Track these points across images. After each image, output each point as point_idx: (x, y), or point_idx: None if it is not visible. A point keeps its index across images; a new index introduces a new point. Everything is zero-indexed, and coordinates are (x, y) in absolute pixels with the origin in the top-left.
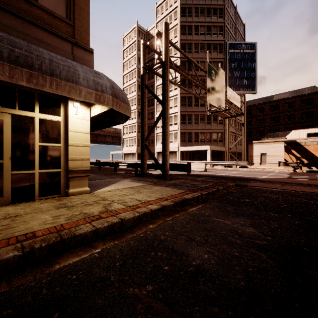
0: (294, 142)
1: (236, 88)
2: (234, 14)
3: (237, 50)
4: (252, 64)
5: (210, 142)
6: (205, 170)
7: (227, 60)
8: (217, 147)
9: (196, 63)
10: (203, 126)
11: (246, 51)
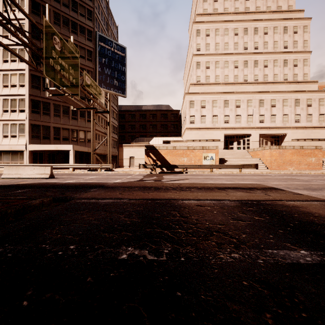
0: (152, 146)
1: (107, 86)
2: (106, 8)
3: (108, 47)
4: (122, 67)
5: (77, 141)
6: (51, 176)
7: (97, 53)
8: (84, 148)
9: (18, 5)
10: (67, 121)
11: (117, 52)
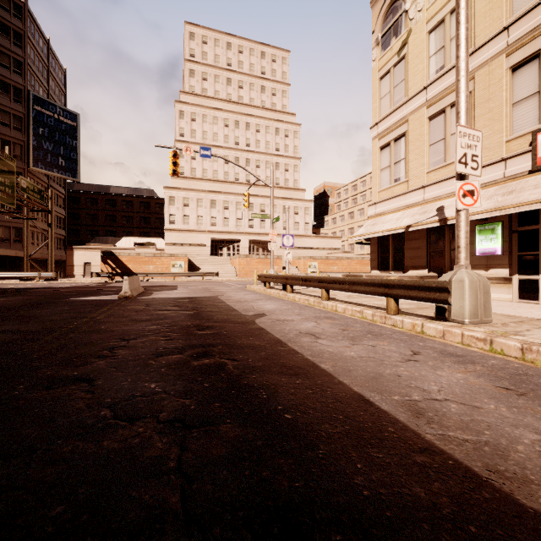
0: (111, 252)
1: (47, 166)
2: (45, 50)
3: (49, 112)
4: (72, 141)
5: None
6: None
7: (31, 120)
8: (11, 251)
9: None
10: None
11: (64, 120)
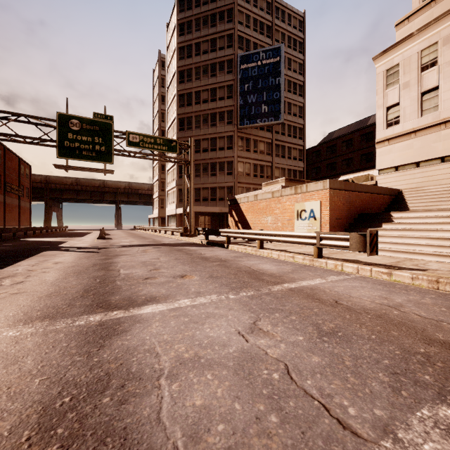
0: (234, 199)
1: (251, 120)
2: (268, 7)
3: (253, 64)
4: (275, 80)
5: (216, 201)
6: (100, 238)
7: (238, 82)
8: (213, 208)
9: (37, 117)
10: (206, 180)
11: (266, 62)
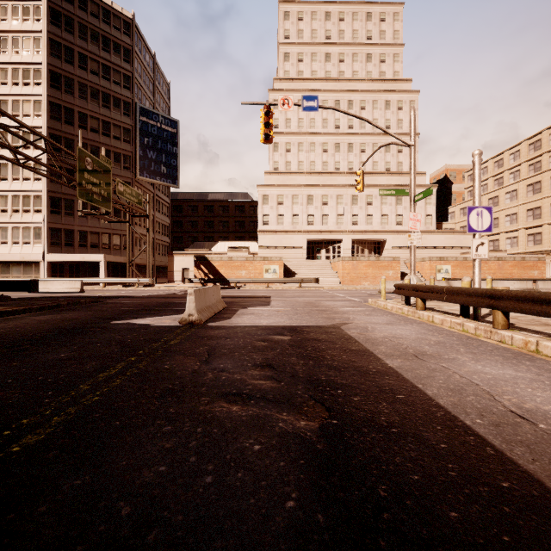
0: (203, 256)
1: (151, 175)
2: (151, 65)
3: (153, 122)
4: (173, 148)
5: (110, 249)
6: (82, 291)
7: (138, 131)
8: (120, 258)
9: (57, 144)
10: (97, 223)
11: (165, 127)
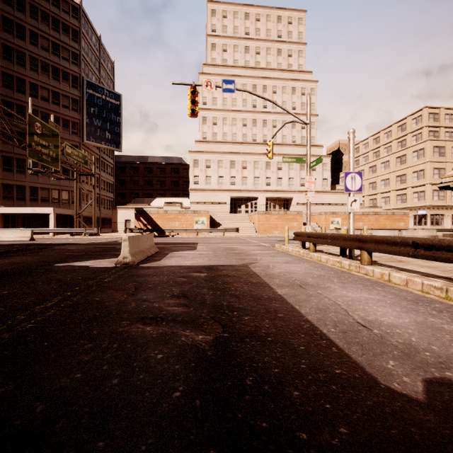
0: (143, 210)
1: (96, 140)
2: (97, 45)
3: (98, 94)
4: (116, 118)
5: (59, 203)
6: (32, 239)
7: (85, 101)
8: (68, 211)
9: (8, 110)
10: (47, 180)
11: (110, 100)
